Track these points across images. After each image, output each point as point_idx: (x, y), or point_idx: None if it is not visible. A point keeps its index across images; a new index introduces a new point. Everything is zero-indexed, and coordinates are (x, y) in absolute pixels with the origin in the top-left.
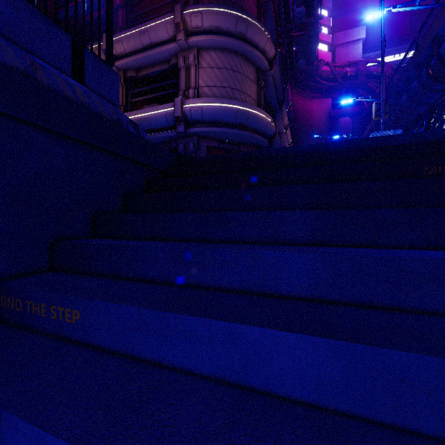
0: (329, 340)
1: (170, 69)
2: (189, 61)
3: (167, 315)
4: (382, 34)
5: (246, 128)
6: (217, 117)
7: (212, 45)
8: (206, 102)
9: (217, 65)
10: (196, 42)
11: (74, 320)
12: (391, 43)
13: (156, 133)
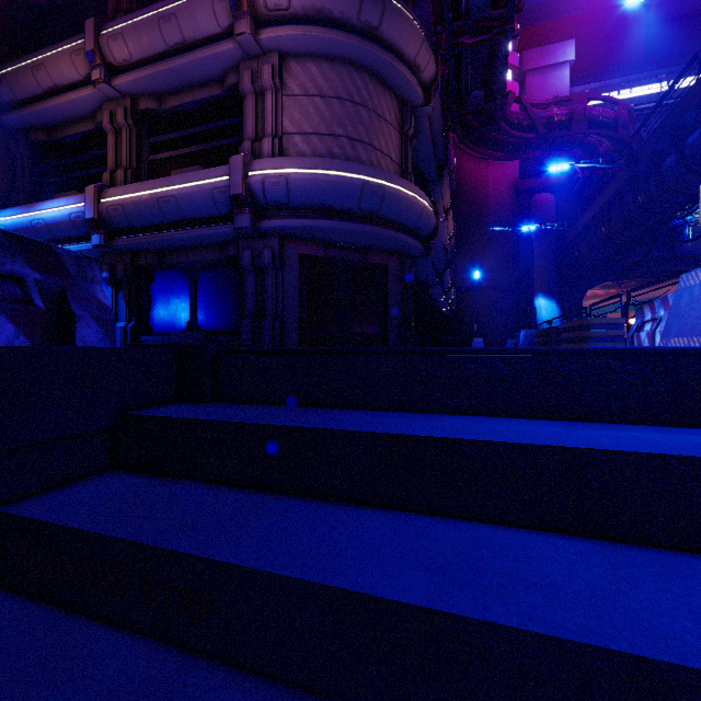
0: None
1: (224, 97)
2: (262, 80)
3: None
4: None
5: (380, 221)
6: (321, 199)
7: (310, 48)
8: (296, 166)
9: (322, 91)
10: (276, 41)
11: None
12: (616, 70)
13: (193, 228)
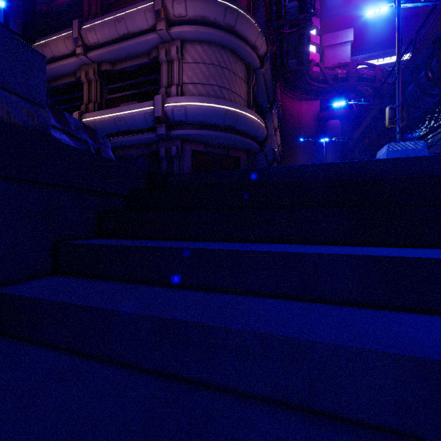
0: None
1: (150, 63)
2: (171, 54)
3: None
4: (398, 26)
5: (235, 132)
6: (203, 119)
7: (197, 37)
8: (190, 101)
9: (204, 60)
10: (179, 33)
11: None
12: (378, 47)
13: (133, 135)
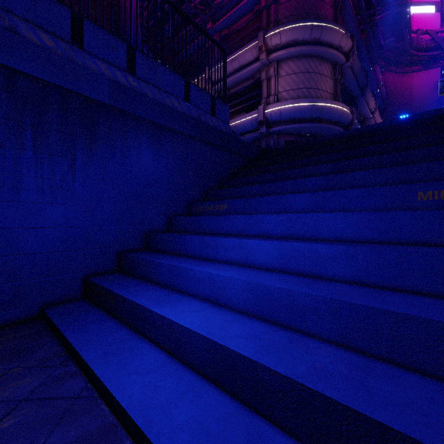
0: (310, 193)
1: (254, 83)
2: (270, 74)
3: (259, 198)
4: None
5: (320, 121)
6: (294, 116)
7: (289, 56)
8: (283, 105)
9: (294, 71)
10: (275, 57)
11: (224, 209)
12: None
13: (243, 136)
